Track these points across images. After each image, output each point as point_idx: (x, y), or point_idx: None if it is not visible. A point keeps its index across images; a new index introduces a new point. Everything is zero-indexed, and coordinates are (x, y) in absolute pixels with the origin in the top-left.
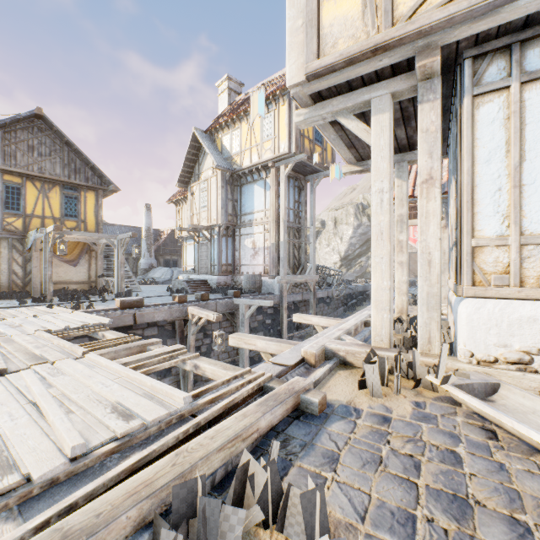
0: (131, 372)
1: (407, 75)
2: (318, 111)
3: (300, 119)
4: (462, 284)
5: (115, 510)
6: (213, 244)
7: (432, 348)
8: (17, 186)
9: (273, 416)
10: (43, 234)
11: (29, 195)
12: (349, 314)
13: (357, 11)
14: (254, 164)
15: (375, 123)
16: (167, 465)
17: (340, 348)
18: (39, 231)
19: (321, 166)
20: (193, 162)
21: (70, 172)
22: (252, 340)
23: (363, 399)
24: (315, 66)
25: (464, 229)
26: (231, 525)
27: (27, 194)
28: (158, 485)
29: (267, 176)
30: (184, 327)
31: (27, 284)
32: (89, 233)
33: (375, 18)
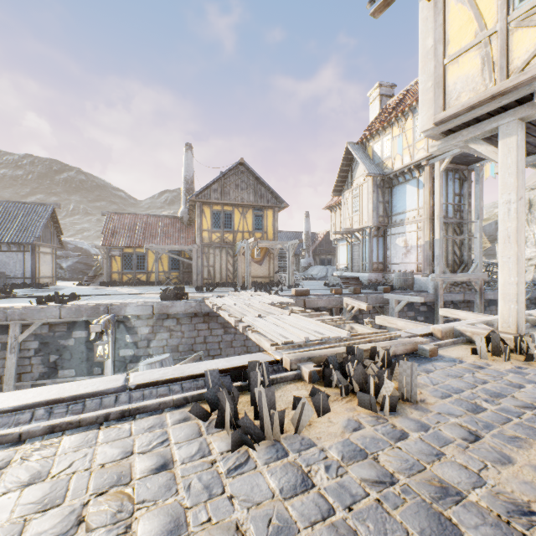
0: (317, 322)
1: (533, 102)
2: (449, 142)
3: (434, 149)
4: None
5: (325, 353)
6: (364, 244)
7: None
8: (230, 212)
9: (396, 349)
10: (245, 244)
11: (235, 218)
12: None
13: (476, 70)
14: (405, 165)
15: (502, 146)
16: (341, 349)
17: (466, 329)
18: (243, 242)
19: None
20: (346, 172)
21: (258, 198)
22: (393, 320)
23: (470, 358)
24: (440, 116)
25: None
26: (368, 365)
27: (235, 217)
28: (339, 352)
29: (420, 175)
30: (339, 314)
31: (235, 277)
32: (270, 241)
33: (491, 73)
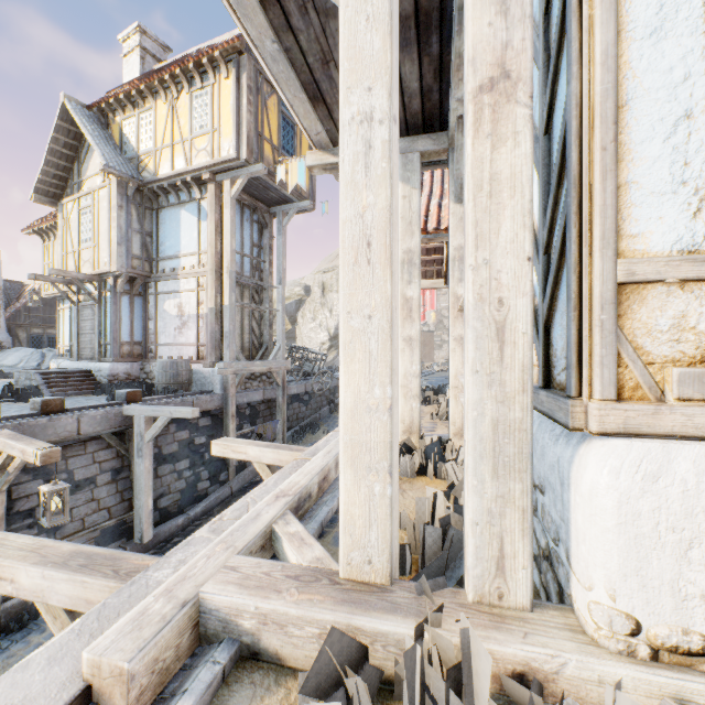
0: None
1: None
2: None
3: None
4: (587, 395)
5: None
6: (105, 306)
7: (508, 590)
8: None
9: None
10: None
11: None
12: (337, 415)
13: None
14: (178, 172)
15: None
16: None
17: (243, 604)
18: None
19: (294, 193)
20: (67, 160)
21: None
22: (5, 566)
23: None
24: None
25: (595, 229)
26: None
27: None
28: None
29: (203, 197)
30: None
31: None
32: None
33: None
